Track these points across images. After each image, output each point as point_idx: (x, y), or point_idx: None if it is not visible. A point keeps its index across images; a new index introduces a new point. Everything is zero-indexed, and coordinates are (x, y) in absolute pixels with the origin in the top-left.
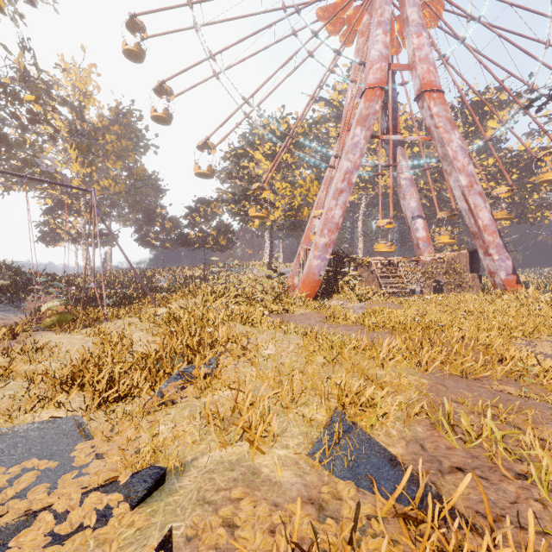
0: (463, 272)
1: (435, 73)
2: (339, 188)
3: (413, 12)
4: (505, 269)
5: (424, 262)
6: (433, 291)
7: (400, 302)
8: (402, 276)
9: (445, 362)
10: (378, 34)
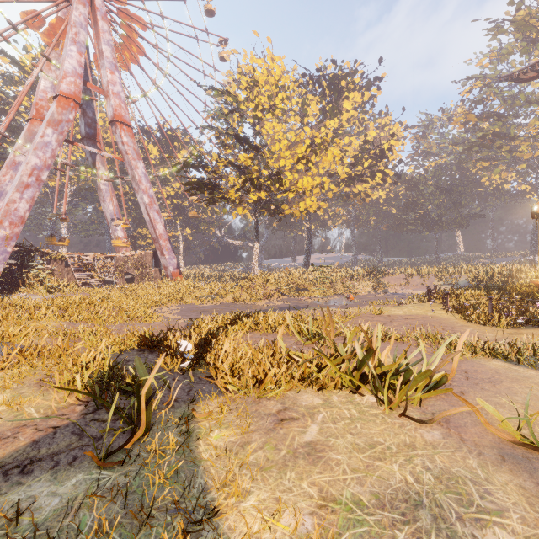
0: (149, 267)
1: (126, 110)
2: (25, 182)
3: (108, 50)
4: (173, 265)
5: (118, 258)
6: (129, 282)
7: (91, 291)
8: (97, 270)
9: (90, 318)
10: (73, 49)
